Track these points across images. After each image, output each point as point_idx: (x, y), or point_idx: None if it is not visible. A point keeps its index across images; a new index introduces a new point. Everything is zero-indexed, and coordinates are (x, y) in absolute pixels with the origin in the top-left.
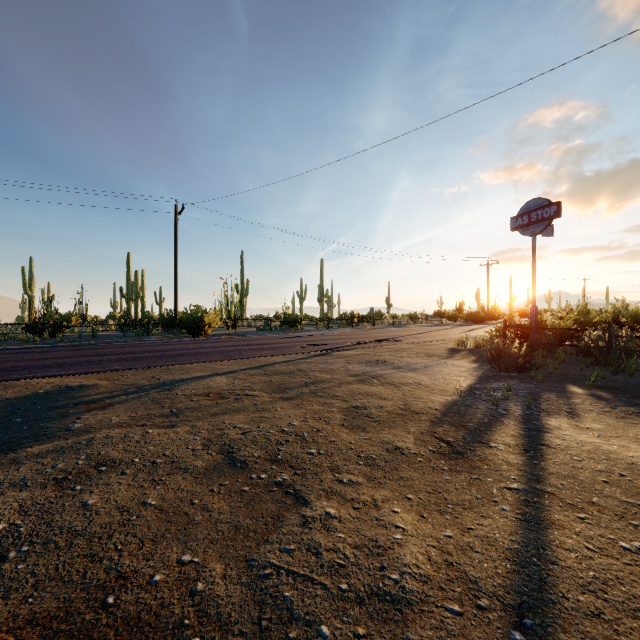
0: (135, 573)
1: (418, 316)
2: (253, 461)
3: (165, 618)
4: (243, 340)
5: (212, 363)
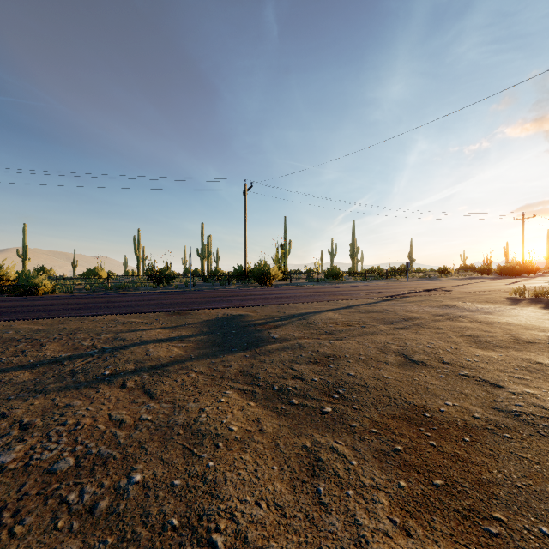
0: (426, 406)
1: (447, 270)
2: (428, 362)
3: (472, 425)
4: (307, 288)
5: (307, 304)
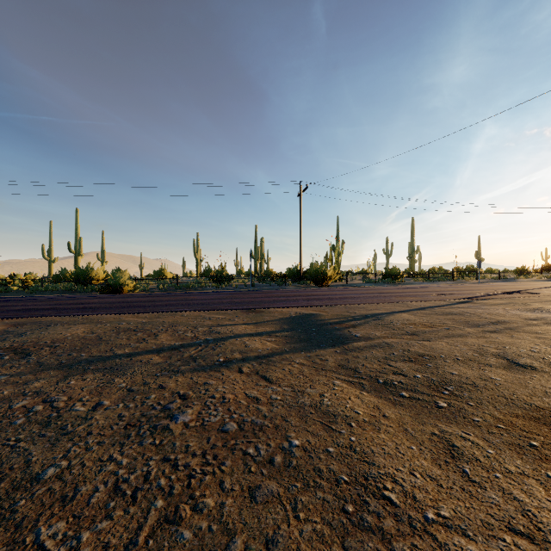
0: (550, 408)
1: (527, 270)
2: (538, 366)
3: None
4: (367, 289)
5: (374, 305)
